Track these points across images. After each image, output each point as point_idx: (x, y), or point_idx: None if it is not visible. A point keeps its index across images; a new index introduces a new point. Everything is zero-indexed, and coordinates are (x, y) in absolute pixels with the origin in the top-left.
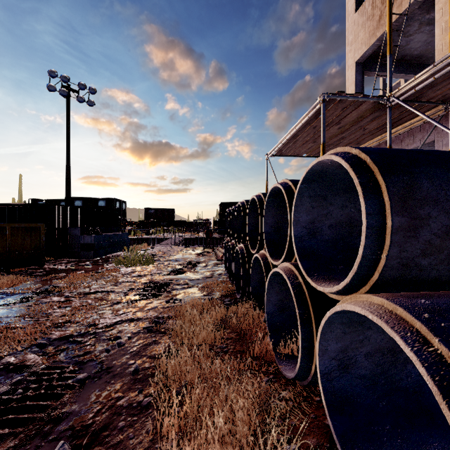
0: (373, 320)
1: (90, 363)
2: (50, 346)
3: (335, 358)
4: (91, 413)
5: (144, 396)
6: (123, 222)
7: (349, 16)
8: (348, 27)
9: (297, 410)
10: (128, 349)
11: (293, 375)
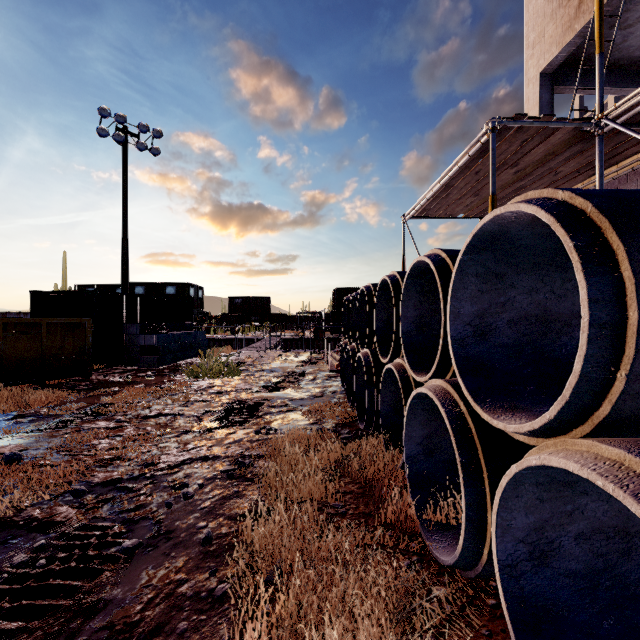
0: (605, 489)
1: (143, 522)
2: (89, 495)
3: (523, 541)
4: (140, 603)
5: (218, 580)
6: (199, 316)
7: (529, 4)
8: (528, 20)
9: (459, 619)
10: (198, 503)
11: (451, 560)
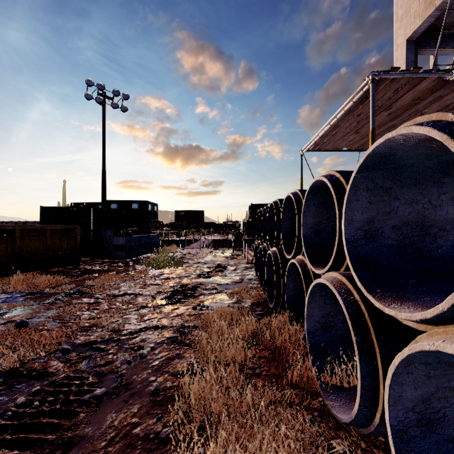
0: None
1: (110, 375)
2: (73, 353)
3: (412, 410)
4: (104, 440)
5: (163, 425)
6: (155, 224)
7: None
8: (397, 0)
9: None
10: (150, 362)
11: (347, 419)
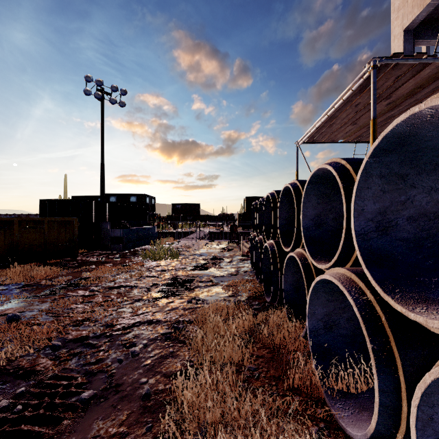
0: None
1: (99, 375)
2: (63, 349)
3: None
4: None
5: (153, 436)
6: (152, 217)
7: None
8: None
9: None
10: (142, 360)
11: (360, 437)
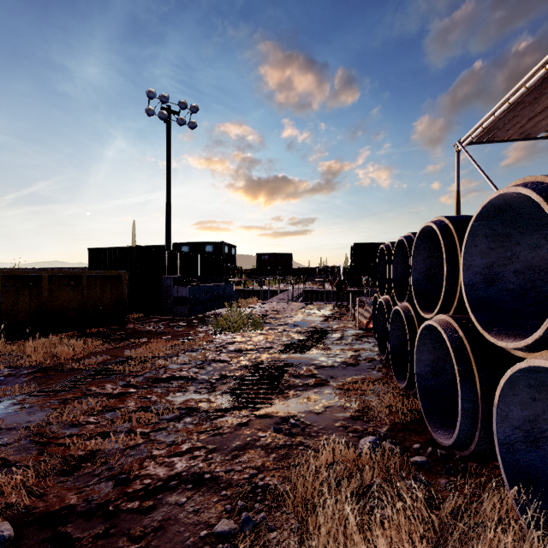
0: None
1: None
2: None
3: None
4: None
5: None
6: (232, 270)
7: None
8: None
9: None
10: None
11: None
